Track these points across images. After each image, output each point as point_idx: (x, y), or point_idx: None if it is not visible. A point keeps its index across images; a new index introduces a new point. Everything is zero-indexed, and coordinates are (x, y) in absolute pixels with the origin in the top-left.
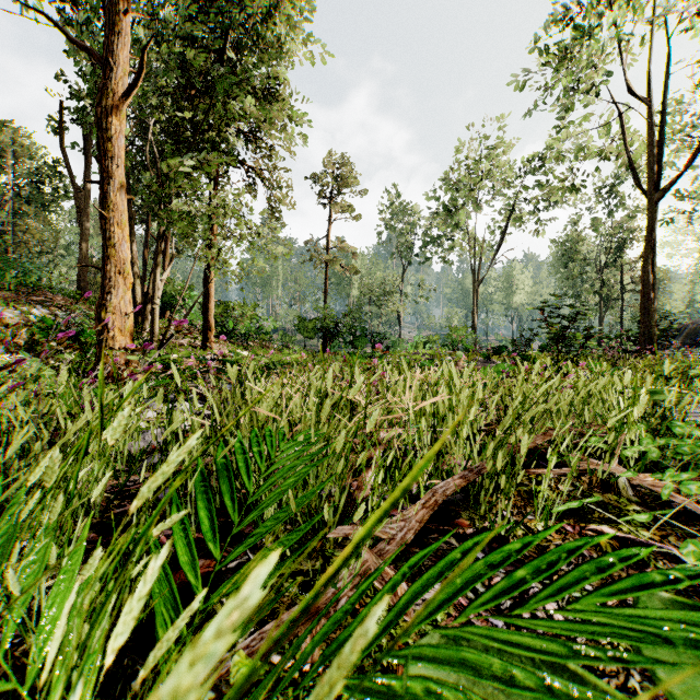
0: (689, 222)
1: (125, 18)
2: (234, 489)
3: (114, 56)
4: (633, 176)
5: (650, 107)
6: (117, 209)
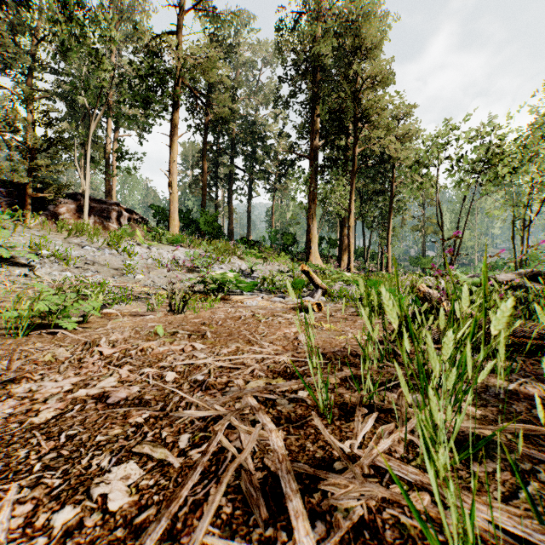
0: None
1: (390, 219)
2: None
3: (389, 226)
4: None
5: None
6: (389, 250)
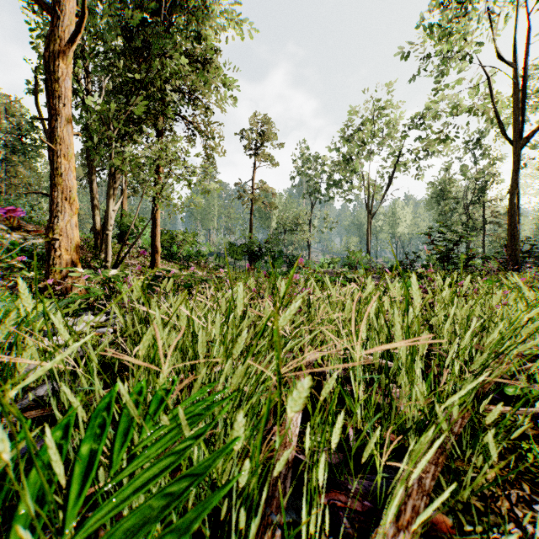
0: None
1: None
2: None
3: (61, 7)
4: (500, 128)
5: (515, 70)
6: (64, 143)
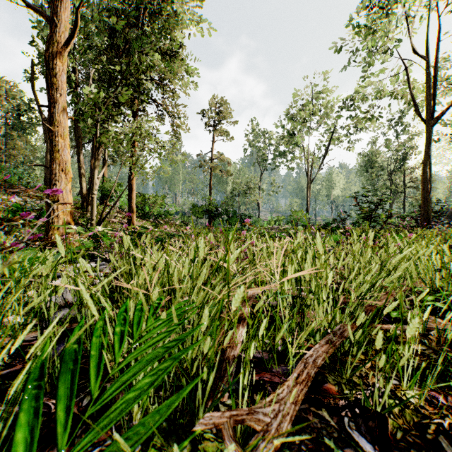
0: (450, 141)
1: None
2: (72, 391)
3: (58, 17)
4: (415, 109)
5: (428, 62)
6: (60, 125)
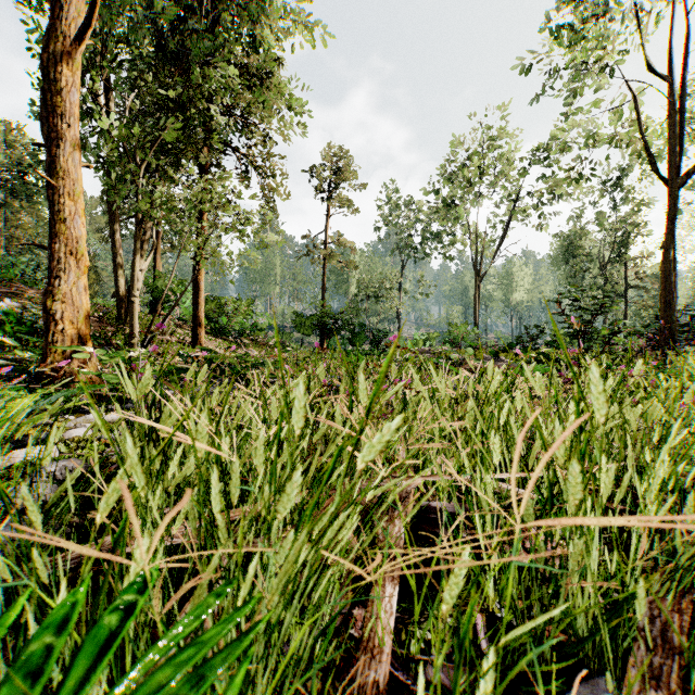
0: None
1: None
2: None
3: None
4: (650, 162)
5: (671, 85)
6: (68, 177)
